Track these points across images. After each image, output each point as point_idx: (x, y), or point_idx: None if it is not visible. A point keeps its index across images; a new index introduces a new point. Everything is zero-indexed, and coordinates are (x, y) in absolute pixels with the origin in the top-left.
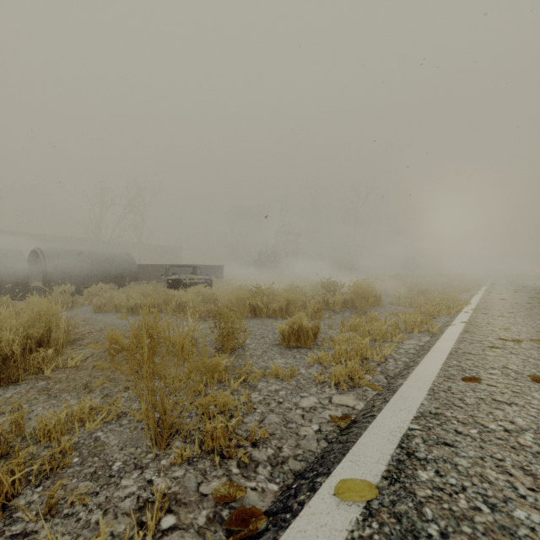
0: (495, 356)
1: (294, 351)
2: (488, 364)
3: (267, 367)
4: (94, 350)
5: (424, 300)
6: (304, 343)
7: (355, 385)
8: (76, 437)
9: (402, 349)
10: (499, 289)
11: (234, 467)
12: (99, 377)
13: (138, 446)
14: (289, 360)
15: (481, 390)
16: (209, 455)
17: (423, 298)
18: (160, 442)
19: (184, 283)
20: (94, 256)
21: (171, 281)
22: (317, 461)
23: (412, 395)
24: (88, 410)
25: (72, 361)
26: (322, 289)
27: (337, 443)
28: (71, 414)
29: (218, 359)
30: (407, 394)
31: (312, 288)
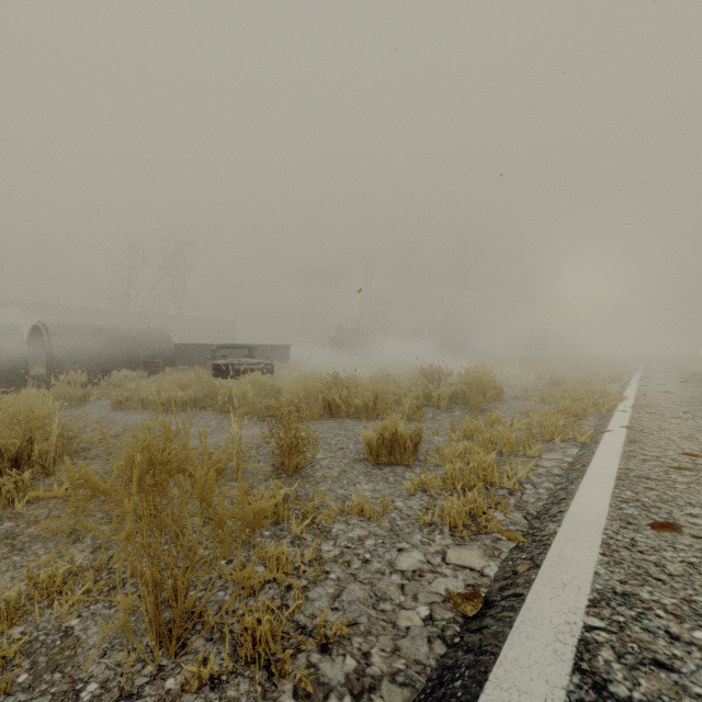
0: (688, 483)
1: (386, 470)
2: (682, 497)
3: (346, 497)
4: (98, 468)
5: (561, 393)
6: (399, 458)
7: (481, 530)
8: (26, 636)
9: (542, 468)
10: (659, 378)
11: (289, 697)
12: (95, 514)
13: (133, 649)
14: (379, 486)
15: (685, 546)
16: (248, 667)
17: (558, 390)
18: (168, 644)
19: (236, 369)
20: (117, 333)
21: (218, 367)
22: (432, 691)
23: (576, 555)
24: (60, 579)
25: (62, 487)
26: (422, 378)
27: (463, 650)
28: (37, 583)
29: (265, 506)
30: (569, 553)
31: (408, 377)
